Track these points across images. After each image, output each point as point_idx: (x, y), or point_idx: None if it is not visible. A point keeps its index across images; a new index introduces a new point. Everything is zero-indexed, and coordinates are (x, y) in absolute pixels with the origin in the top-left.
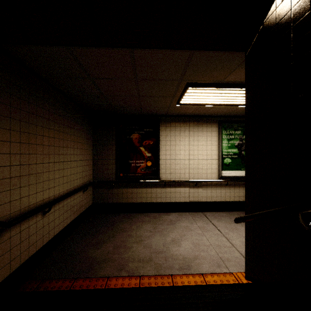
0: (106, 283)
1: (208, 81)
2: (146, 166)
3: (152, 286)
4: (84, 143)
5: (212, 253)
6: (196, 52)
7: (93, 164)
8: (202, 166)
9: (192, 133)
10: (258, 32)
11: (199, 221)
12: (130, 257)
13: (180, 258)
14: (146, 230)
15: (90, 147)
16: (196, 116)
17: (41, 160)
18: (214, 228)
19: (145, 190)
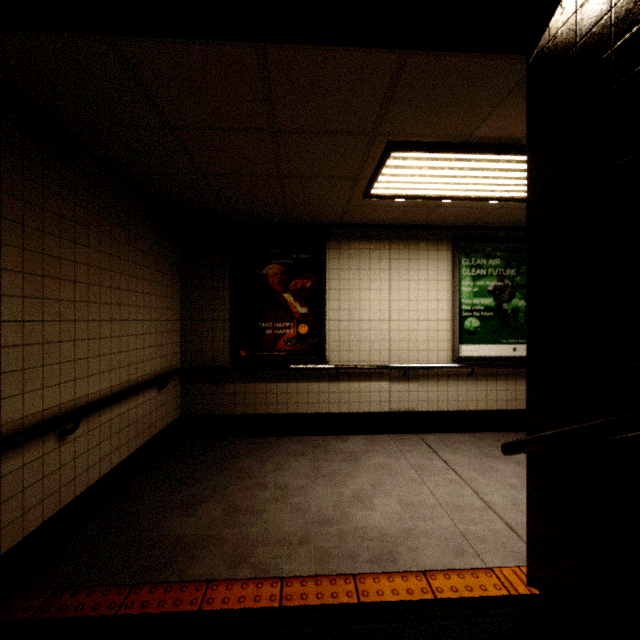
0: (204, 596)
1: (435, 138)
2: (297, 335)
3: (311, 602)
4: (161, 282)
5: (444, 524)
6: (412, 56)
7: (182, 329)
8: (417, 335)
9: (397, 265)
10: (562, 1)
11: (412, 454)
12: (260, 533)
13: (372, 535)
14: (297, 472)
15: (175, 294)
16: (404, 228)
17: (54, 313)
18: (444, 468)
19: (295, 387)
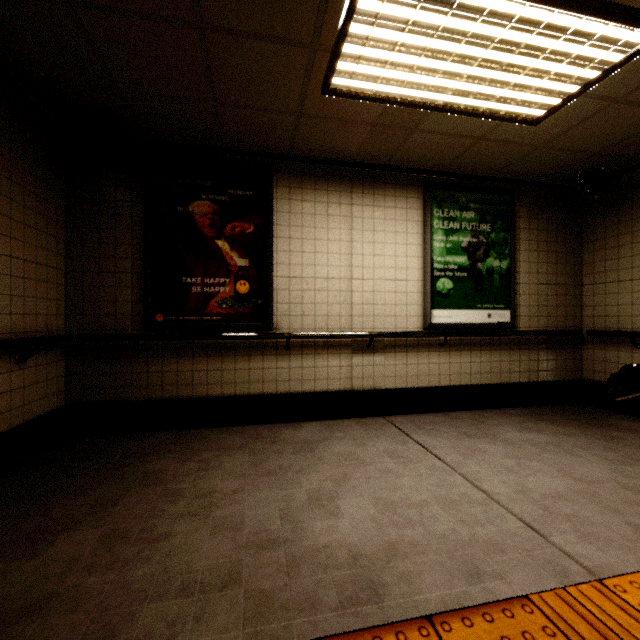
0: None
1: None
2: (235, 294)
3: None
4: (24, 204)
5: (441, 529)
6: None
7: (68, 284)
8: (384, 297)
9: (360, 211)
10: None
11: (381, 439)
12: (154, 577)
13: (340, 558)
14: (230, 471)
15: (55, 231)
16: (368, 167)
17: None
18: (423, 453)
19: (232, 362)
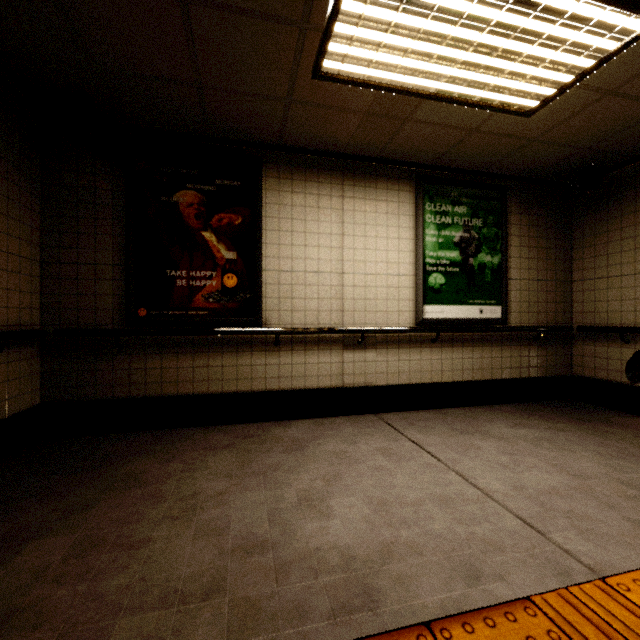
0: None
1: None
2: (222, 288)
3: None
4: None
5: (437, 529)
6: None
7: (44, 276)
8: (376, 292)
9: (351, 204)
10: None
11: (373, 436)
12: (130, 587)
13: (332, 562)
14: (216, 472)
15: (29, 219)
16: (360, 159)
17: None
18: (416, 450)
19: (219, 359)
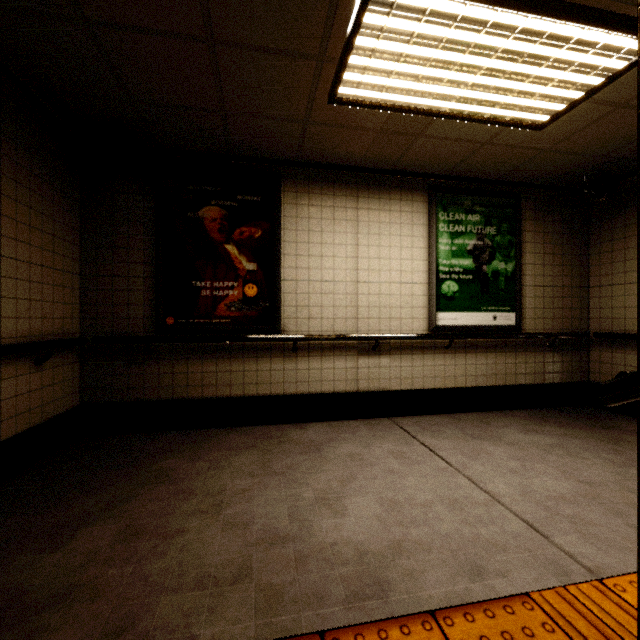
0: None
1: None
2: (243, 297)
3: None
4: (42, 212)
5: (445, 529)
6: None
7: (83, 288)
8: (390, 300)
9: (366, 215)
10: None
11: (386, 440)
12: (169, 570)
13: (346, 555)
14: (239, 471)
15: (71, 237)
16: (374, 172)
17: None
18: (428, 454)
19: (240, 364)
